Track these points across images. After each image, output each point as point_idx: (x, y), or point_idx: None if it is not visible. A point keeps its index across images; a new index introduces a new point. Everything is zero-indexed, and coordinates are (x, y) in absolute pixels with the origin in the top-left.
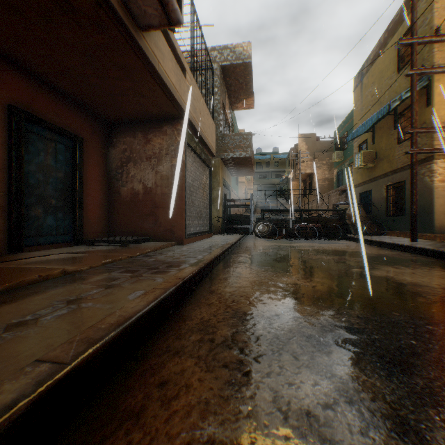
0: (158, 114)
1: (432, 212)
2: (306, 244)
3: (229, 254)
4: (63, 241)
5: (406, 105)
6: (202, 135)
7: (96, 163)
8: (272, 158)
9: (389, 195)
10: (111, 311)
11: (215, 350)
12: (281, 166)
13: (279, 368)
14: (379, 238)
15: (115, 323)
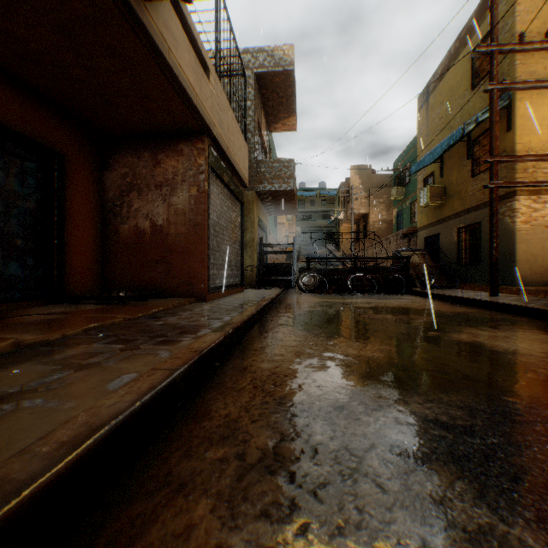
0: (171, 126)
1: (514, 260)
2: (363, 300)
3: (267, 313)
4: (35, 298)
5: (482, 129)
6: (231, 159)
7: (85, 191)
8: (318, 195)
9: (461, 240)
10: (71, 415)
11: (247, 478)
12: (330, 205)
13: (358, 513)
14: (451, 292)
15: (69, 441)
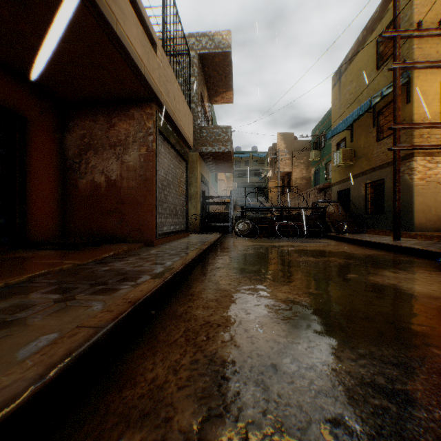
0: (123, 94)
1: (412, 210)
2: (288, 243)
3: (206, 256)
4: None
5: (385, 102)
6: (177, 124)
7: (47, 150)
8: (251, 157)
9: (368, 193)
10: None
11: None
12: (260, 165)
13: None
14: (360, 236)
15: None
